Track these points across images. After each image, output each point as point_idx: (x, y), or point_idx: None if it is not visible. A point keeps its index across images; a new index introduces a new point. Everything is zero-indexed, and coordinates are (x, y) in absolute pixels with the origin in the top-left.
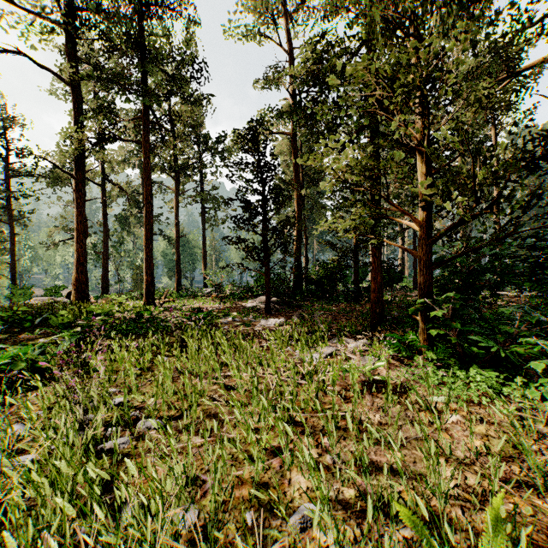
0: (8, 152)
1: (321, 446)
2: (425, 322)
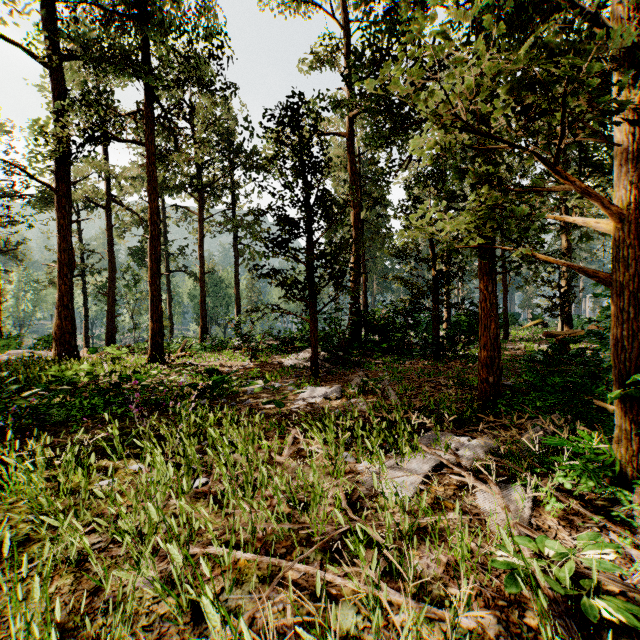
0: None
1: None
2: (634, 418)
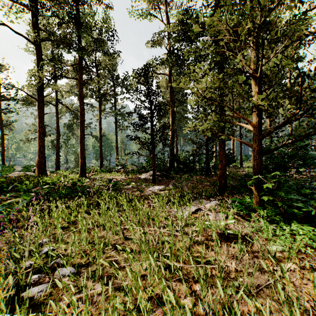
0: (0, 86)
1: (194, 294)
2: (258, 190)
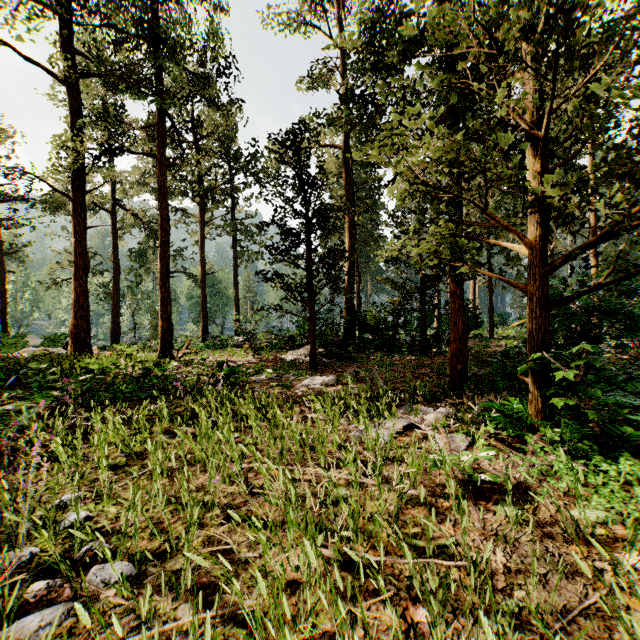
0: None
1: (414, 631)
2: (540, 385)
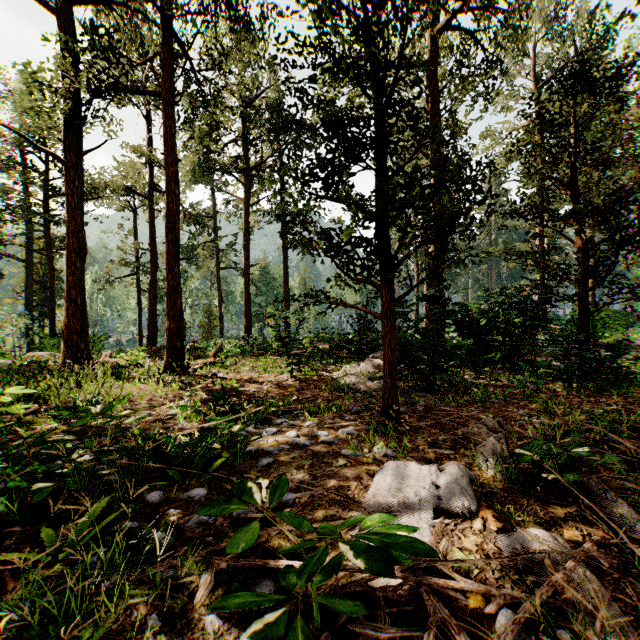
0: (46, 166)
1: None
2: None
